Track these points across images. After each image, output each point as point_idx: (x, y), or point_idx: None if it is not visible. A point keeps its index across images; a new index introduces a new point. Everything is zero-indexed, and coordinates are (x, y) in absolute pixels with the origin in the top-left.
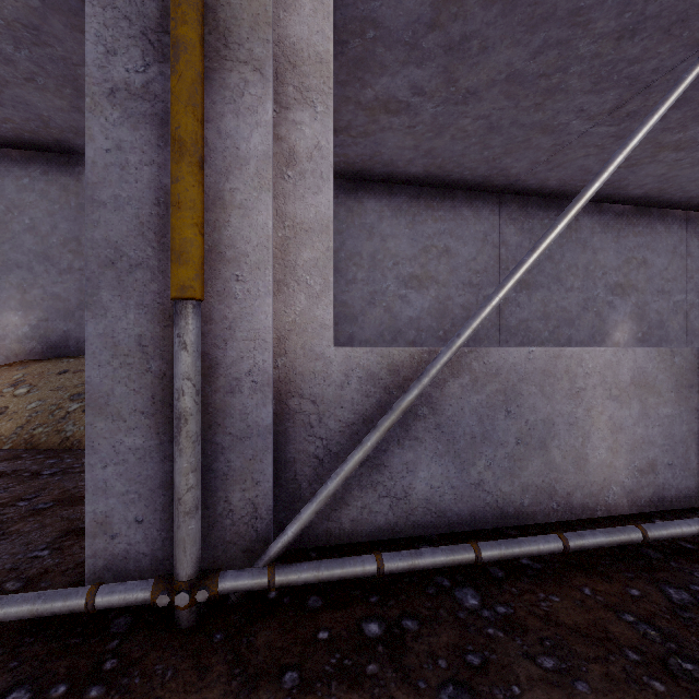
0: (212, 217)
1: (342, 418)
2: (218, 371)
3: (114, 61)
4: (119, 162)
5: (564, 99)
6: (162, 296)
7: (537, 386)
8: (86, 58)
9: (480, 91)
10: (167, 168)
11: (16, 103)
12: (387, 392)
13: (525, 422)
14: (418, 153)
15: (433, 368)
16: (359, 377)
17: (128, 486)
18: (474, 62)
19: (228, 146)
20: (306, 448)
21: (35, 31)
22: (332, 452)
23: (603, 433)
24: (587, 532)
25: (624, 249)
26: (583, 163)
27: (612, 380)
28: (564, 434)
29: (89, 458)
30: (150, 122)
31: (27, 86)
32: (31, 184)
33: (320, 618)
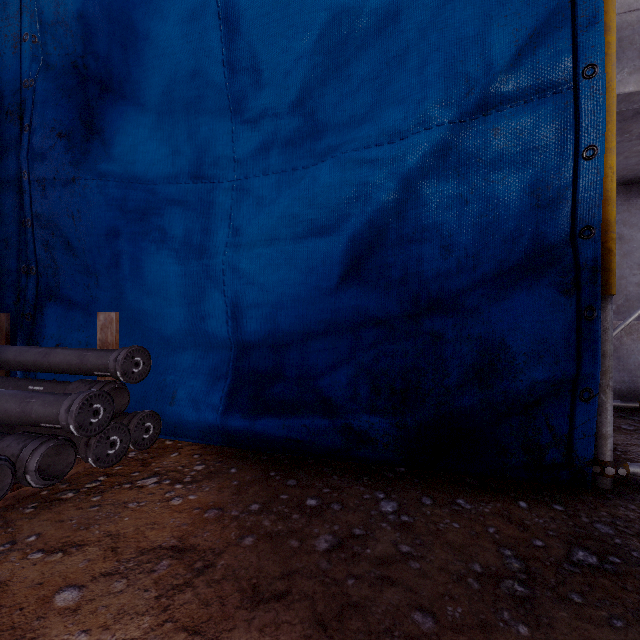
0: None
1: None
2: None
3: None
4: None
5: None
6: None
7: None
8: None
9: None
10: None
11: None
12: None
13: None
14: None
15: (616, 330)
16: None
17: None
18: None
19: None
20: None
21: None
22: None
23: None
24: None
25: None
26: None
27: None
28: None
29: None
30: None
31: None
32: None
33: None
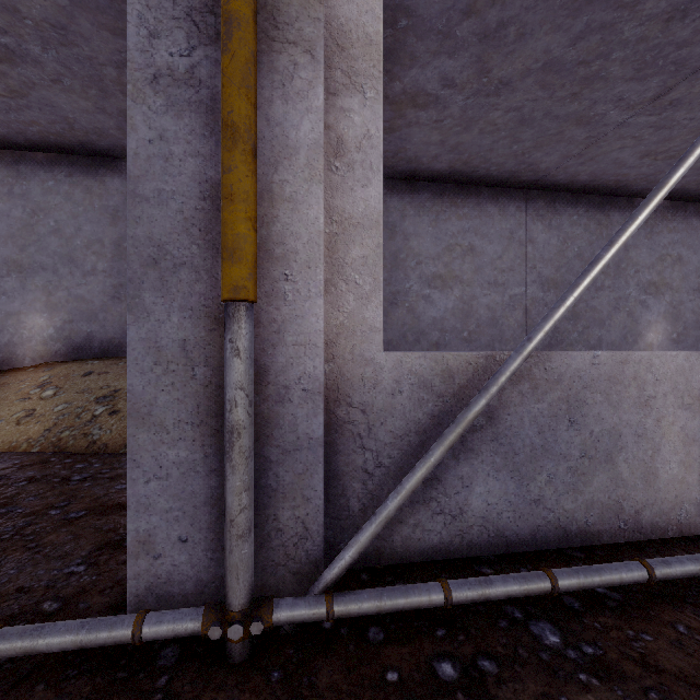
0: (260, 212)
1: (393, 429)
2: (267, 379)
3: (157, 45)
4: (162, 153)
5: (602, 88)
6: (207, 297)
7: (603, 393)
8: (128, 42)
9: (513, 81)
10: (213, 159)
11: (43, 105)
12: (440, 400)
13: (590, 433)
14: (444, 148)
15: (501, 376)
16: (411, 384)
17: (171, 503)
18: (510, 51)
19: (277, 135)
20: (355, 460)
21: (62, 30)
22: (382, 465)
23: (674, 445)
24: (672, 559)
25: (657, 246)
26: (618, 156)
27: (684, 387)
28: (631, 446)
29: (130, 472)
30: (194, 110)
31: (54, 88)
32: (56, 186)
33: (385, 655)
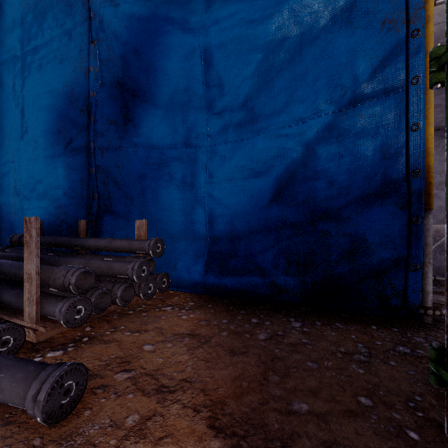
0: None
1: None
2: None
3: None
4: None
5: None
6: None
7: None
8: None
9: None
10: None
11: None
12: (434, 238)
13: None
14: None
15: None
16: None
17: None
18: None
19: None
20: None
21: None
22: None
23: None
24: None
25: None
26: None
27: None
28: None
29: None
30: None
31: None
32: None
33: None
